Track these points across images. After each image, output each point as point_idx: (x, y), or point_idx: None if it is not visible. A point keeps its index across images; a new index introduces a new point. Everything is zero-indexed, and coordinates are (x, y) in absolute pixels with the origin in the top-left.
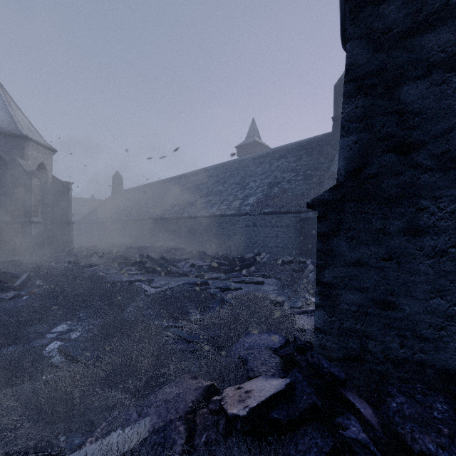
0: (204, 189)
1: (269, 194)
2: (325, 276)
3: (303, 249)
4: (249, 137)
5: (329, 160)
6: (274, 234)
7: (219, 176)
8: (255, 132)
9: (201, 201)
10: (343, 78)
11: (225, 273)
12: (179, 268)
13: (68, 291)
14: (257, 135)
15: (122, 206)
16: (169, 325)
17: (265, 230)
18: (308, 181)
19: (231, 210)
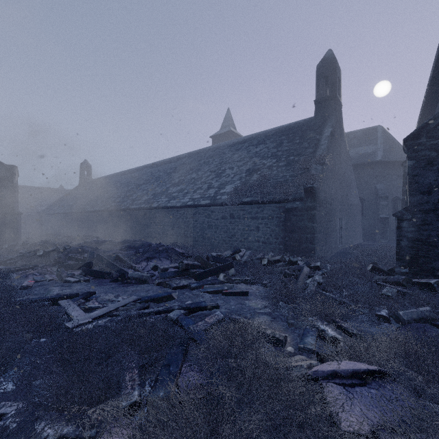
0: (176, 177)
1: (248, 182)
2: None
3: (288, 244)
4: (224, 127)
5: (314, 145)
6: (255, 226)
7: (192, 164)
8: (230, 122)
9: (173, 190)
10: (325, 59)
11: (196, 279)
12: (138, 271)
13: None
14: (232, 125)
15: (88, 196)
16: (62, 435)
17: (244, 222)
18: (292, 167)
19: (206, 200)
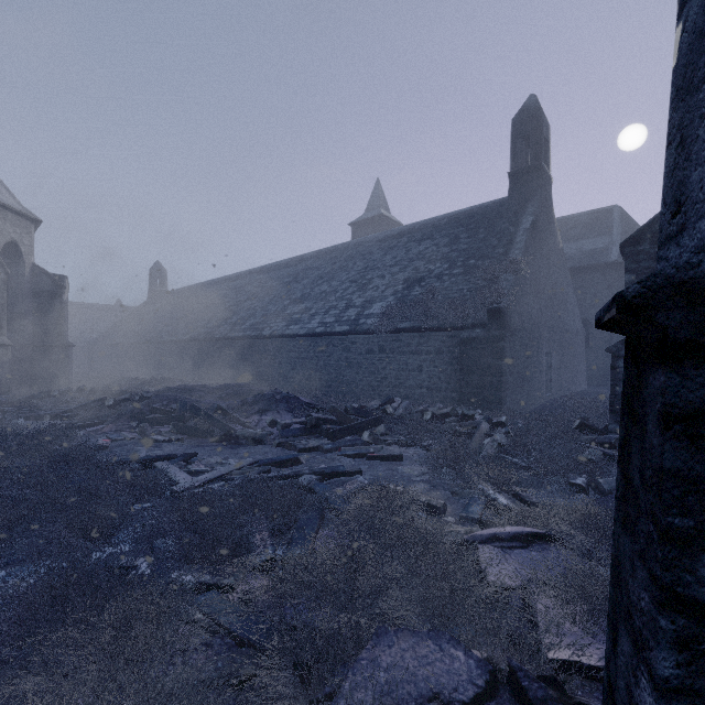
0: (298, 289)
1: (406, 299)
2: (703, 576)
3: (465, 391)
4: (372, 209)
5: (506, 242)
6: (416, 365)
7: (322, 269)
8: (381, 201)
9: (293, 310)
10: (525, 109)
11: (331, 438)
12: (250, 428)
13: (7, 489)
14: (384, 205)
15: (163, 318)
16: (201, 582)
17: (400, 359)
18: (472, 276)
19: (343, 325)
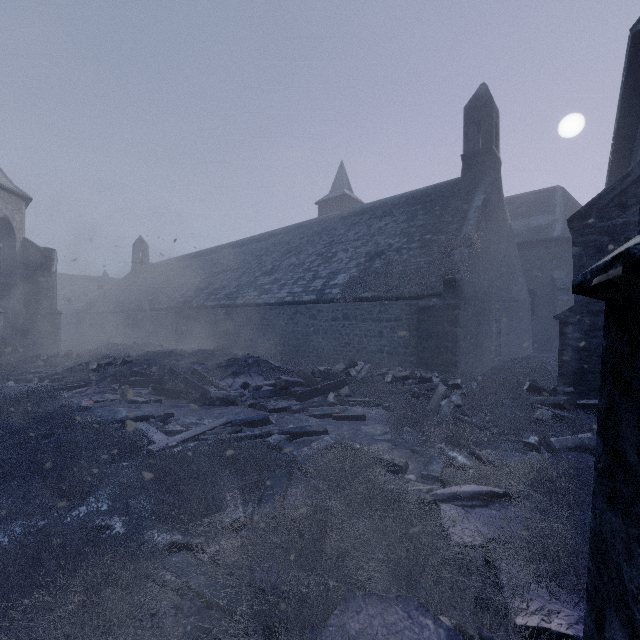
0: (269, 262)
1: (368, 270)
2: None
3: (422, 355)
4: (336, 189)
5: (459, 219)
6: (377, 331)
7: (291, 243)
8: (344, 182)
9: (264, 281)
10: (477, 97)
11: (299, 399)
12: (223, 390)
13: None
14: (347, 185)
15: (145, 289)
16: (173, 542)
17: (362, 325)
18: (429, 250)
19: (310, 294)
